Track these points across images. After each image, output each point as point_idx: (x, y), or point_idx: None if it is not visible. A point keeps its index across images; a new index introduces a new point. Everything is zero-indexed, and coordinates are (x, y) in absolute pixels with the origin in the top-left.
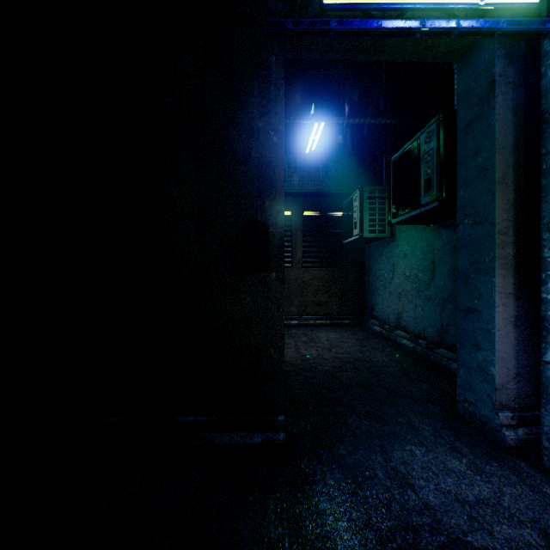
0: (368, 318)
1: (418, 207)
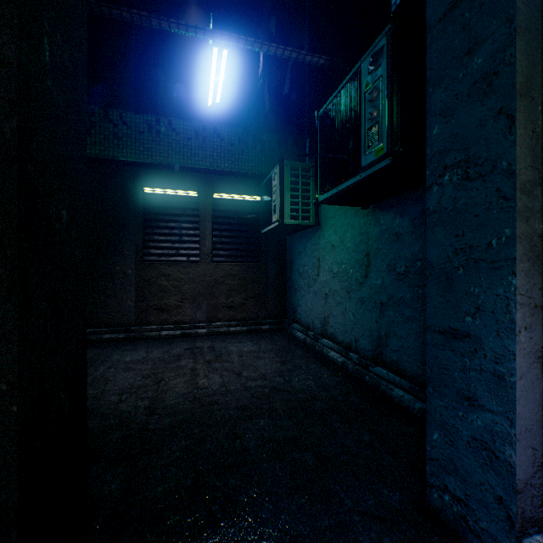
0: (290, 322)
1: (358, 172)
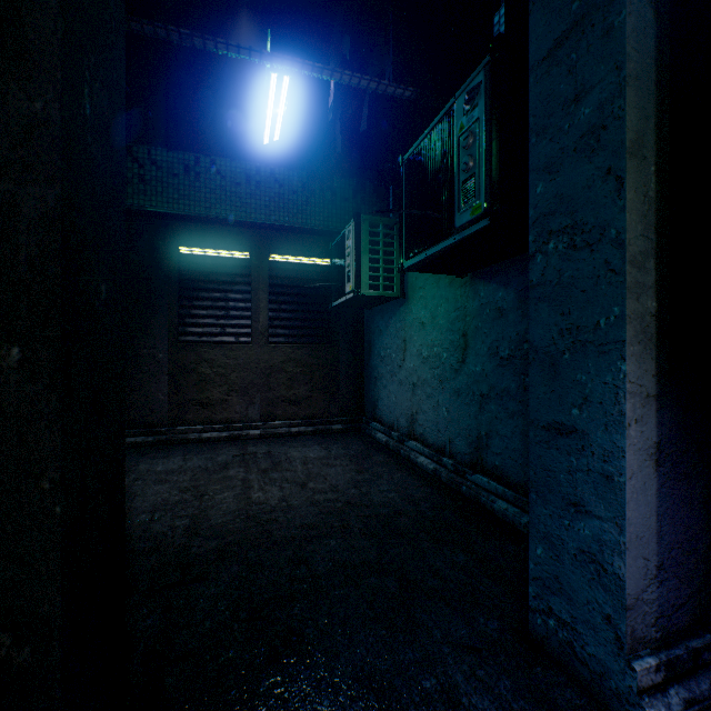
0: (369, 420)
1: (451, 233)
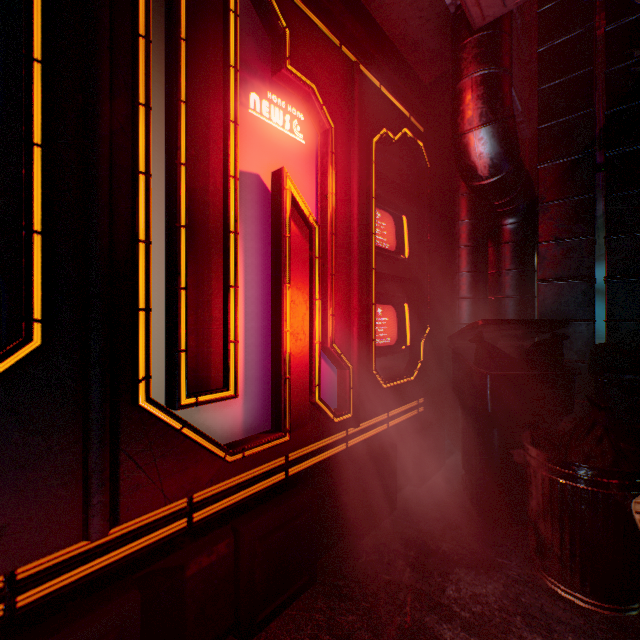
0: None
1: None
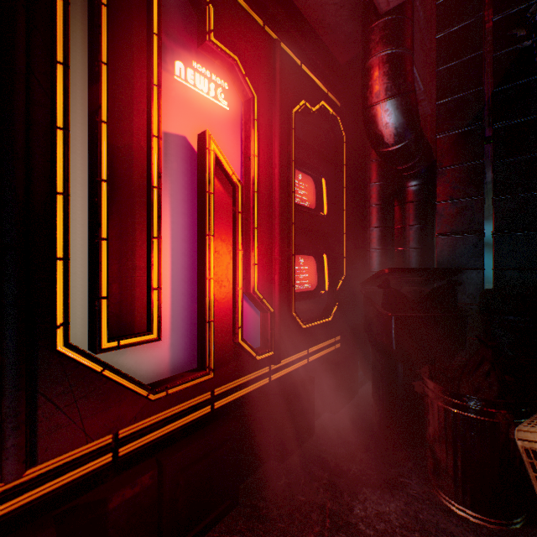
0: None
1: None
